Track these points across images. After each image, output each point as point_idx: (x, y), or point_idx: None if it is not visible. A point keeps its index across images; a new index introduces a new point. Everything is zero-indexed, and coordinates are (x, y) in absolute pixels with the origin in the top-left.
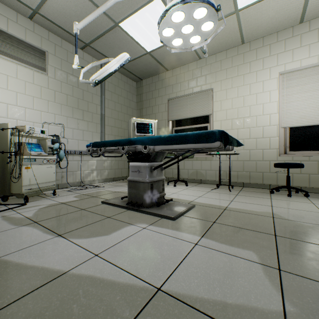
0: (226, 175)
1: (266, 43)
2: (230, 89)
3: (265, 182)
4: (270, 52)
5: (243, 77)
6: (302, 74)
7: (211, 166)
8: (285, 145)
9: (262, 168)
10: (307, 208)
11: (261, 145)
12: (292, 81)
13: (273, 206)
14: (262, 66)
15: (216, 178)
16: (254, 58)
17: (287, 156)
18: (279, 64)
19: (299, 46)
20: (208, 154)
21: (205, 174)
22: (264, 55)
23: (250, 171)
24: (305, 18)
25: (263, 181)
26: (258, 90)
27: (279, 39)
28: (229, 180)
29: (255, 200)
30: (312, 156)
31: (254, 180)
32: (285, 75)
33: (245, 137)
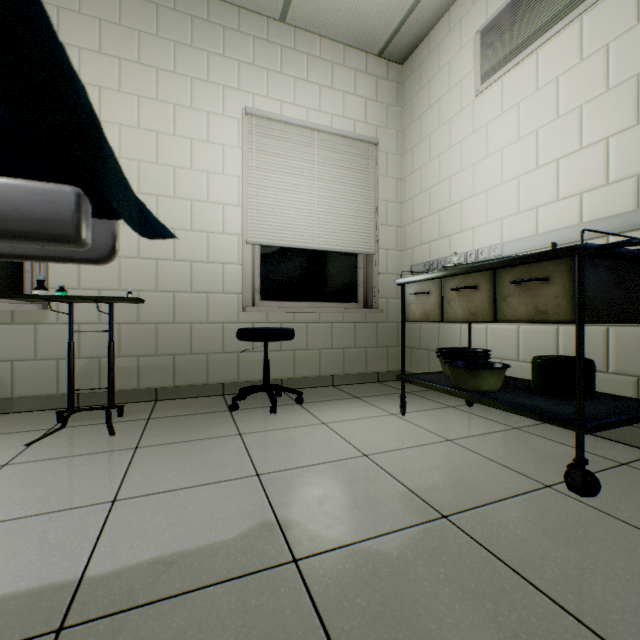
0: (101, 372)
1: (217, 19)
2: (114, 92)
3: (214, 378)
4: (225, 46)
5: (157, 76)
6: (284, 134)
7: (40, 345)
8: (254, 287)
9: (207, 343)
10: (331, 448)
11: (204, 281)
12: (268, 141)
13: (261, 471)
14: (207, 72)
15: (62, 386)
16: (187, 39)
17: (261, 311)
18: (243, 89)
19: (280, 70)
20: (7, 297)
21: (11, 375)
22: (211, 45)
23: (178, 353)
24: (290, 13)
25: (210, 377)
26: (198, 132)
27: (244, 28)
28: (110, 391)
29: (203, 460)
30: (299, 313)
31: (187, 376)
32: (255, 120)
33: (163, 255)
